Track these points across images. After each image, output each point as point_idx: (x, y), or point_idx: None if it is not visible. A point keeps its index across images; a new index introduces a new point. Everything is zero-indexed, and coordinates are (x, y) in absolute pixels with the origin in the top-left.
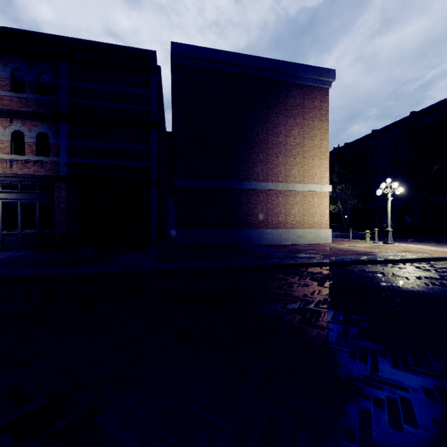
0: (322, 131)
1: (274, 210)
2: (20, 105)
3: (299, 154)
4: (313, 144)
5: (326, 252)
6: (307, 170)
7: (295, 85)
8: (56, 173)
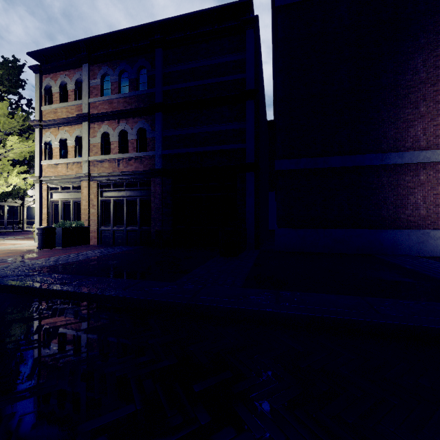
0: None
1: None
2: (125, 105)
3: None
4: None
5: None
6: None
7: None
8: (152, 168)
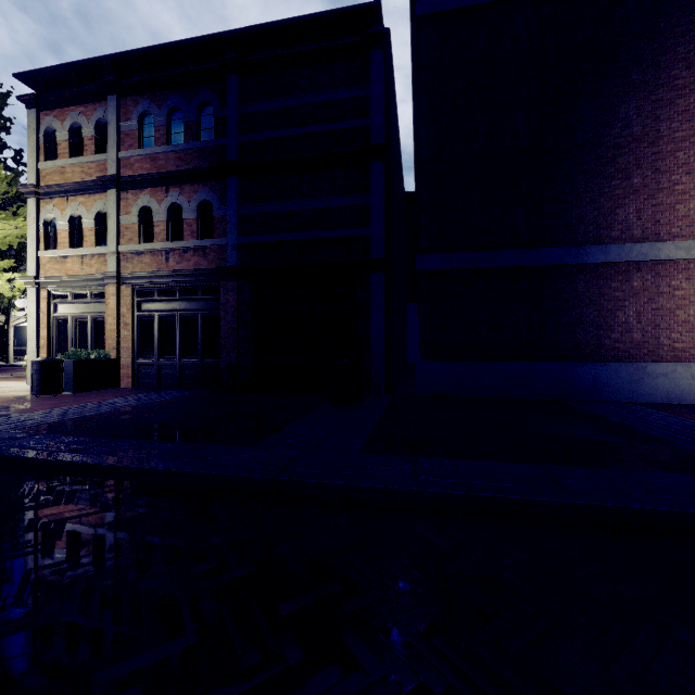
0: None
1: (677, 313)
2: (178, 164)
3: None
4: None
5: None
6: None
7: None
8: (222, 265)
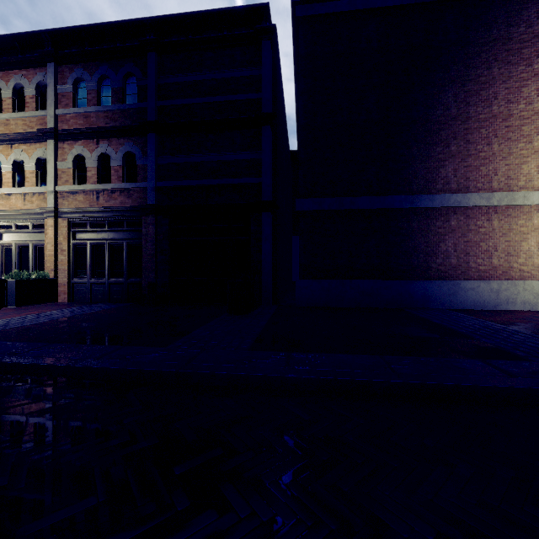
0: None
1: (481, 245)
2: (106, 121)
3: None
4: None
5: None
6: None
7: None
8: (143, 203)
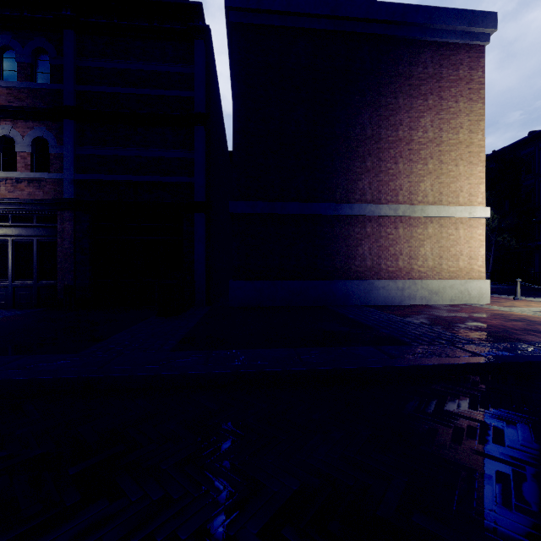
0: (472, 118)
1: (390, 249)
2: (10, 99)
3: (433, 156)
4: (456, 139)
5: (508, 326)
6: (447, 183)
7: (426, 44)
8: (58, 197)
